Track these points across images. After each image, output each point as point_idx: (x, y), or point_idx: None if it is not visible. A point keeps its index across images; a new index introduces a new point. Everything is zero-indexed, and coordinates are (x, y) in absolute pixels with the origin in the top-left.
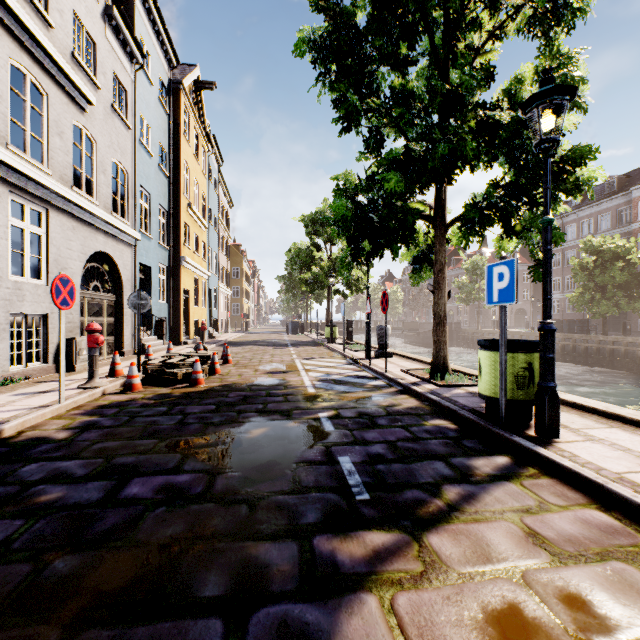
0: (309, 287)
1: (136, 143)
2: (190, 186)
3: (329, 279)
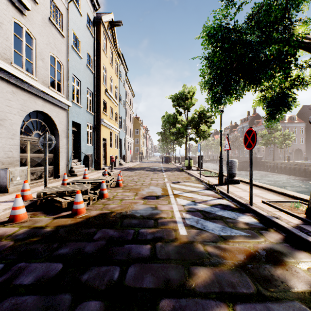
0: (174, 136)
1: (68, 47)
2: (107, 80)
3: (187, 130)
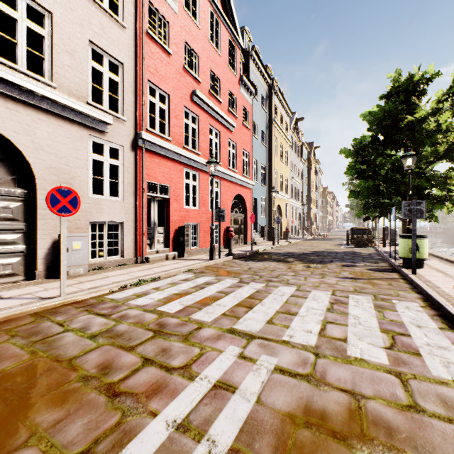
0: None
1: (303, 183)
2: (312, 184)
3: None
